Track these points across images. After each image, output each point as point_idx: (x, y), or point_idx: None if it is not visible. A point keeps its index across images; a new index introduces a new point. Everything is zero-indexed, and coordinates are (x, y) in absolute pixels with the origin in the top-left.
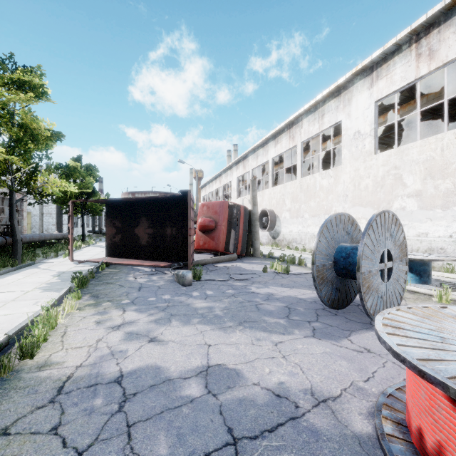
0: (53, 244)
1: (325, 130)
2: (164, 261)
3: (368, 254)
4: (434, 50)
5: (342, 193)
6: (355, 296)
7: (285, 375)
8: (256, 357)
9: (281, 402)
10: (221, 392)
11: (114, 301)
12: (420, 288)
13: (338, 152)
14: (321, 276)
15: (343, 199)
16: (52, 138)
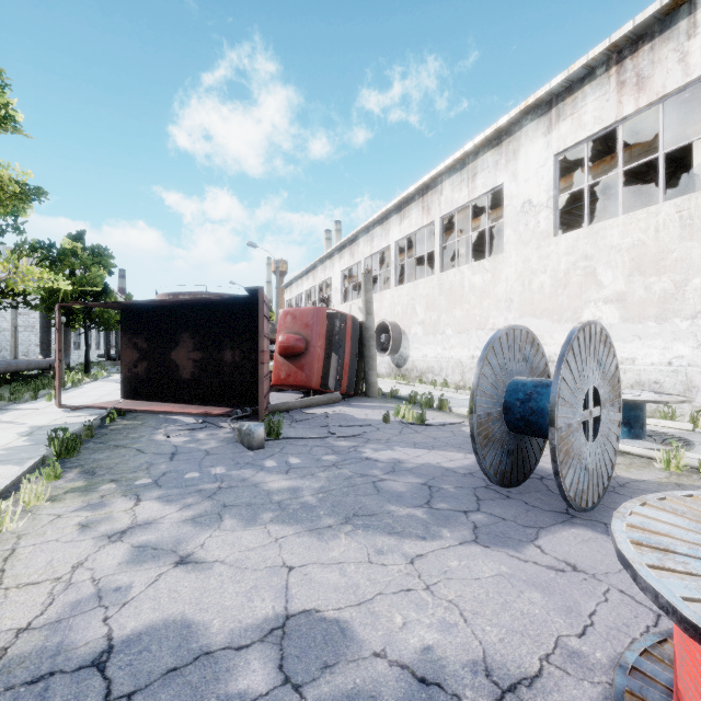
0: (32, 378)
1: (477, 199)
2: (220, 406)
3: (567, 395)
4: (645, 77)
5: (504, 296)
6: (537, 464)
7: (433, 630)
8: (377, 590)
9: (429, 697)
10: (310, 678)
11: (122, 480)
12: (633, 446)
13: (494, 235)
14: (485, 433)
15: (505, 305)
16: (23, 196)
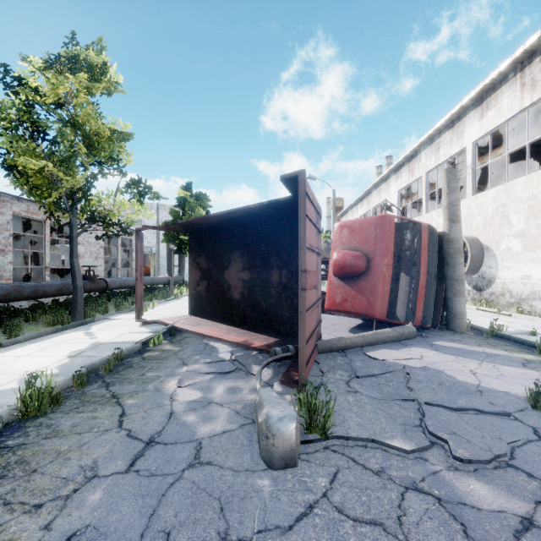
0: (155, 290)
1: None
2: (265, 333)
3: None
4: None
5: None
6: None
7: None
8: None
9: None
10: None
11: None
12: None
13: None
14: None
15: None
16: (114, 139)
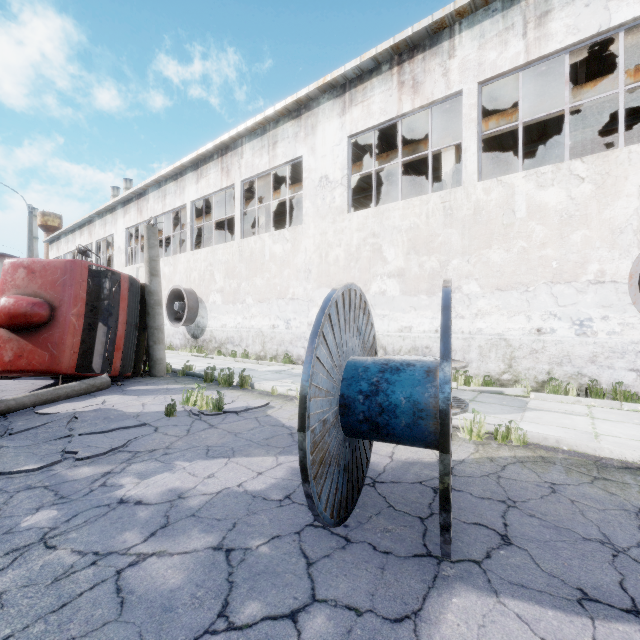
0: None
1: (278, 168)
2: None
3: None
4: (419, 82)
5: (303, 267)
6: (368, 465)
7: None
8: None
9: None
10: None
11: None
12: None
13: (290, 214)
14: (320, 455)
15: (304, 275)
16: None
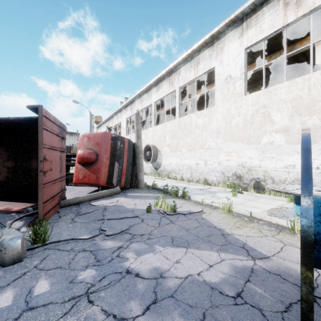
0: None
1: (199, 76)
2: (25, 201)
3: None
4: None
5: (215, 130)
6: None
7: None
8: None
9: None
10: None
11: None
12: None
13: (202, 104)
14: None
15: (216, 135)
16: None
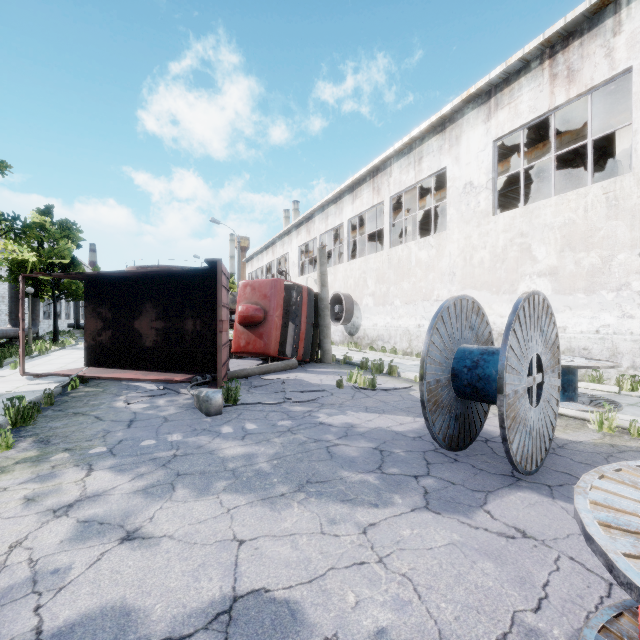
0: None
1: (423, 180)
2: (181, 373)
3: (514, 362)
4: (575, 70)
5: (447, 270)
6: (482, 427)
7: (387, 610)
8: (329, 565)
9: None
10: None
11: (76, 449)
12: (568, 408)
13: (438, 215)
14: (434, 399)
15: (448, 278)
16: None
